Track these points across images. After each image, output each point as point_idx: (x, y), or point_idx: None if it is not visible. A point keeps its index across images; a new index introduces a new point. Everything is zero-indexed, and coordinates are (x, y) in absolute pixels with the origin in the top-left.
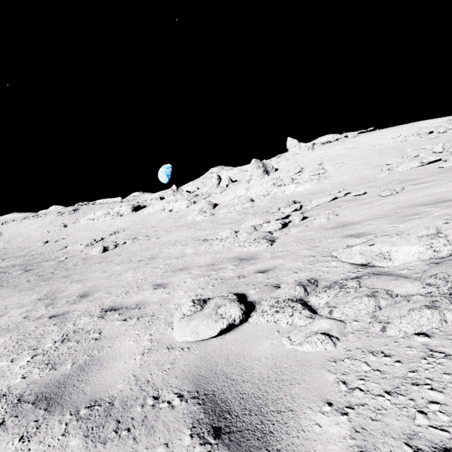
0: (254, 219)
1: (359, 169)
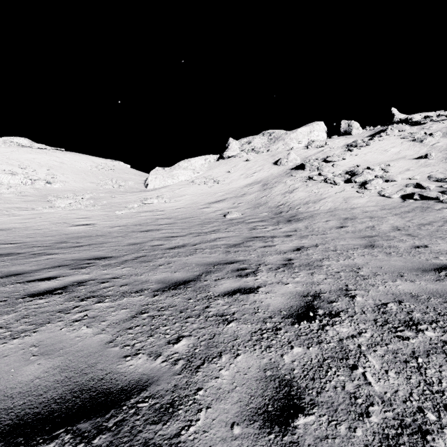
0: (69, 200)
1: (83, 182)
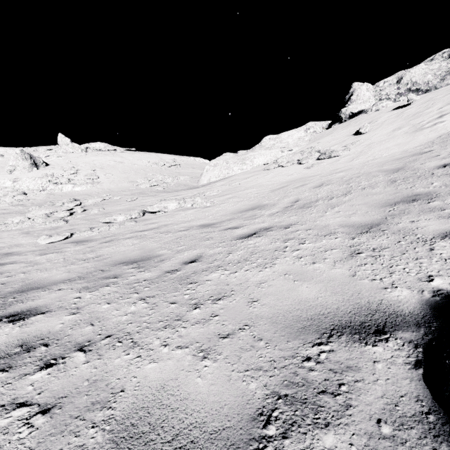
0: (43, 210)
1: (121, 181)
